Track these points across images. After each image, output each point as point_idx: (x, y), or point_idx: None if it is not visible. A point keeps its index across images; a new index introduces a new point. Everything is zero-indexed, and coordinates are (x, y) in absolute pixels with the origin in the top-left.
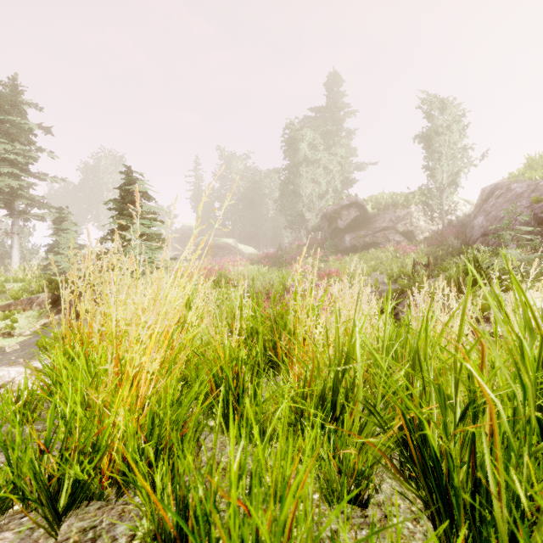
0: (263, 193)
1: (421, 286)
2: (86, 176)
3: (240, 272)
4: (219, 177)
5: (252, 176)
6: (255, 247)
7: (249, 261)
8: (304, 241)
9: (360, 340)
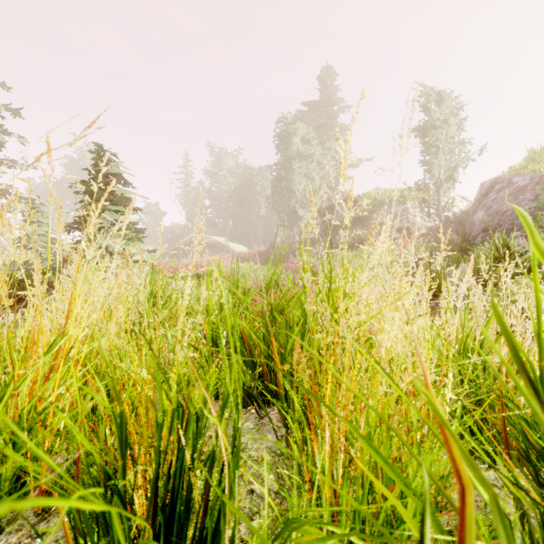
0: (255, 190)
1: (440, 278)
2: (70, 171)
3: (229, 268)
4: (209, 174)
5: (243, 173)
6: (247, 246)
7: (240, 259)
8: (296, 239)
9: (451, 355)
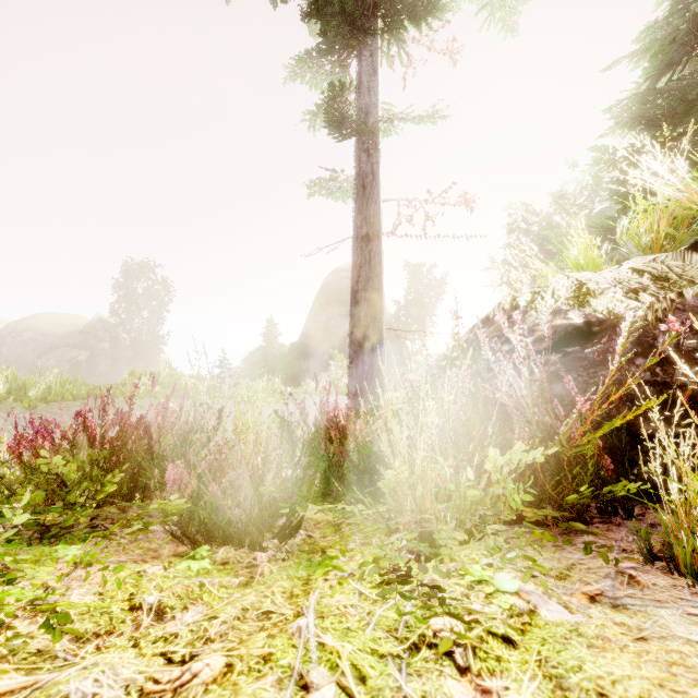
0: None
1: None
2: None
3: None
4: None
5: None
6: None
7: None
8: None
9: None
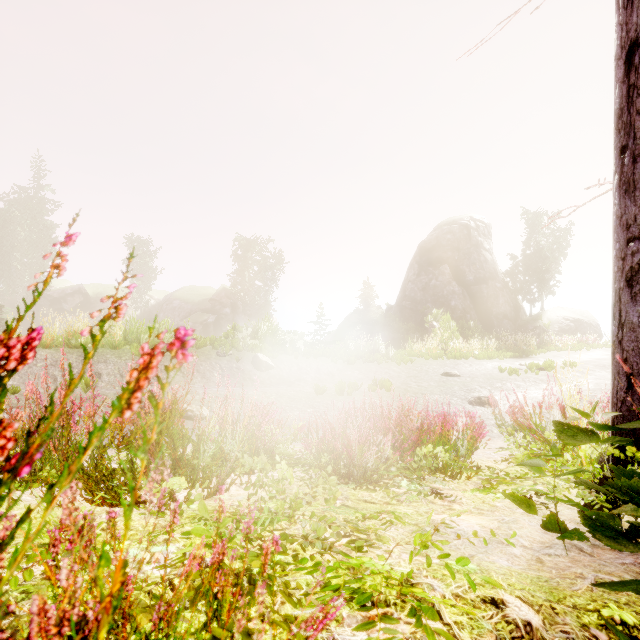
0: None
1: None
2: None
3: None
4: None
5: None
6: None
7: None
8: None
9: None
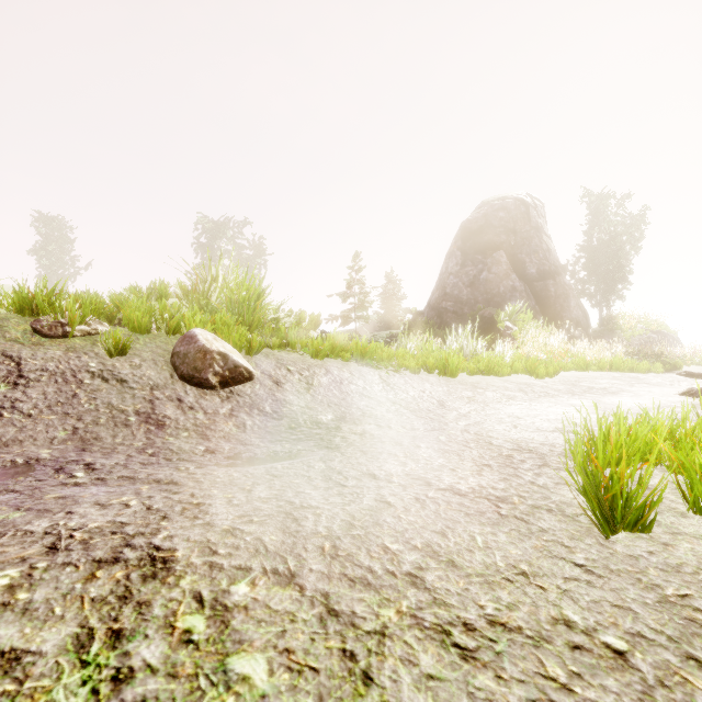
0: None
1: None
2: None
3: None
4: None
5: None
6: None
7: None
8: None
9: None
